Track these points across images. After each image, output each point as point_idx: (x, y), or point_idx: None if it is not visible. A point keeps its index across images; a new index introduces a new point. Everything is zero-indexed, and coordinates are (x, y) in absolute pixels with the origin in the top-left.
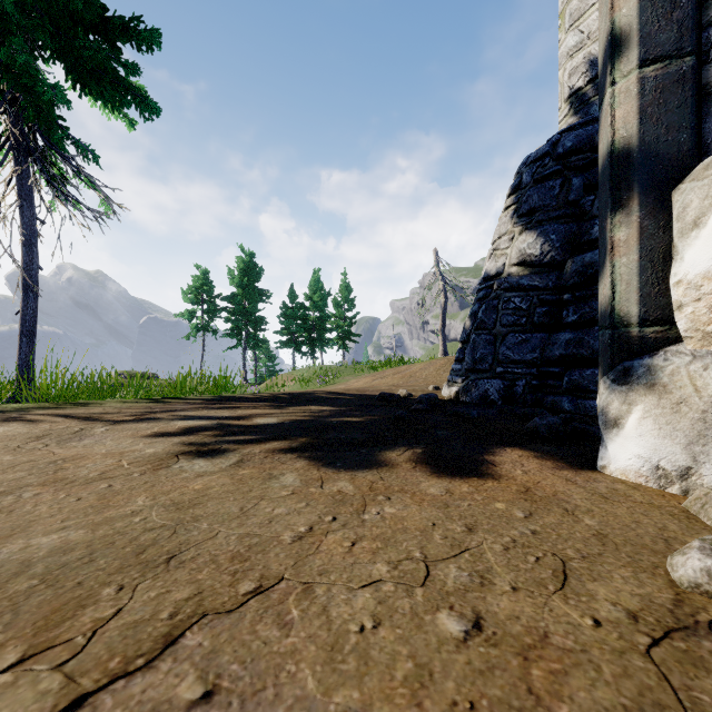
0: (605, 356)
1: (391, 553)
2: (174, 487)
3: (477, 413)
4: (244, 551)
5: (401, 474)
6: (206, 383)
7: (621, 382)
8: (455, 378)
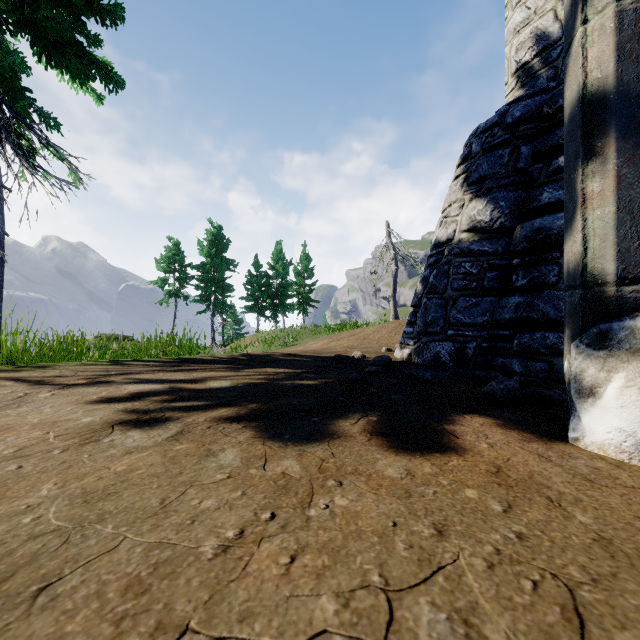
0: (575, 318)
1: (340, 576)
2: (92, 469)
3: (431, 375)
4: (146, 574)
5: (354, 449)
6: (171, 345)
7: (597, 346)
8: (407, 341)
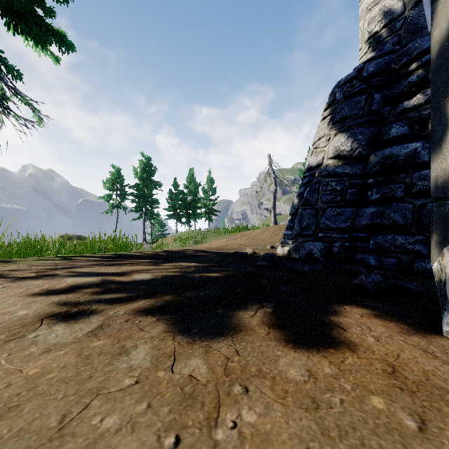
0: (445, 225)
1: None
2: (5, 373)
3: (308, 269)
4: None
5: (256, 344)
6: (111, 243)
7: None
8: (287, 241)
